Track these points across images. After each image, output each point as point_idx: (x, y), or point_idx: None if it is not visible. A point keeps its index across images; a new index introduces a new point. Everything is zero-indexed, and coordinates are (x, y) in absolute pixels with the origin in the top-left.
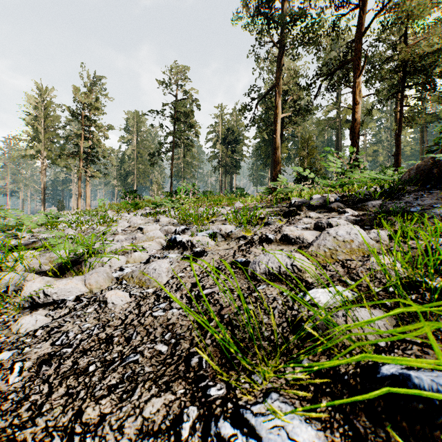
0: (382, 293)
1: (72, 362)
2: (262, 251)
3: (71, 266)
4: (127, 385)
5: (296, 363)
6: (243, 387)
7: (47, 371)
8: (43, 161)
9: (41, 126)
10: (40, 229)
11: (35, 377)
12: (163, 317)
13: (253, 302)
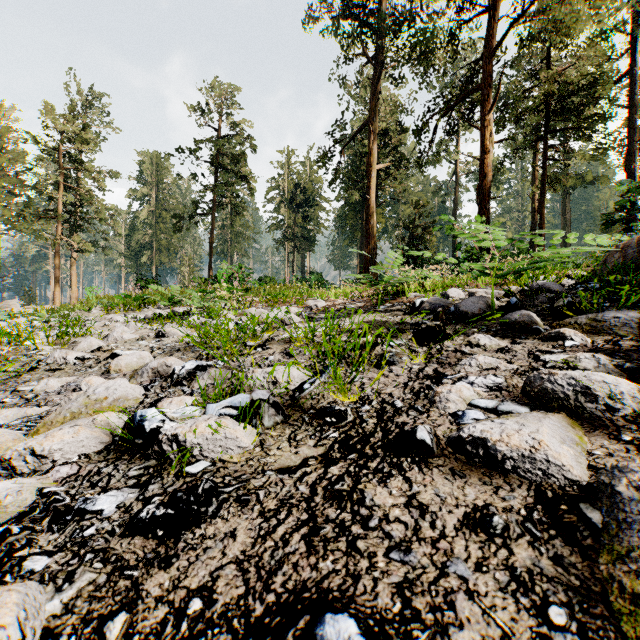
0: None
1: None
2: (408, 511)
3: None
4: None
5: None
6: None
7: None
8: None
9: None
10: None
11: None
12: None
13: None
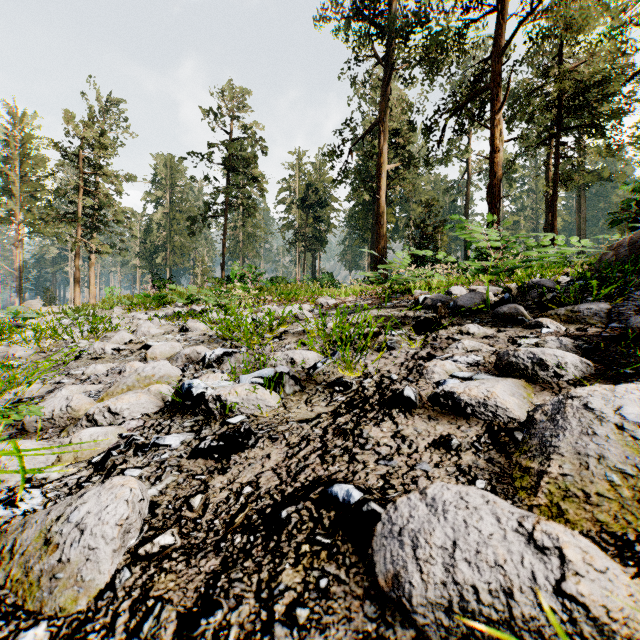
0: None
1: None
2: (394, 440)
3: None
4: None
5: None
6: None
7: None
8: (18, 227)
9: (16, 172)
10: None
11: None
12: None
13: None
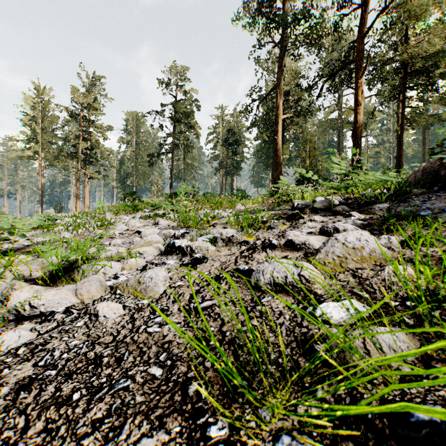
0: (400, 307)
1: (55, 388)
2: (265, 258)
3: (62, 273)
4: (114, 420)
5: (309, 394)
6: (249, 426)
7: (26, 399)
8: (40, 162)
9: (39, 126)
10: (36, 232)
11: (11, 407)
12: (158, 333)
13: (257, 316)
